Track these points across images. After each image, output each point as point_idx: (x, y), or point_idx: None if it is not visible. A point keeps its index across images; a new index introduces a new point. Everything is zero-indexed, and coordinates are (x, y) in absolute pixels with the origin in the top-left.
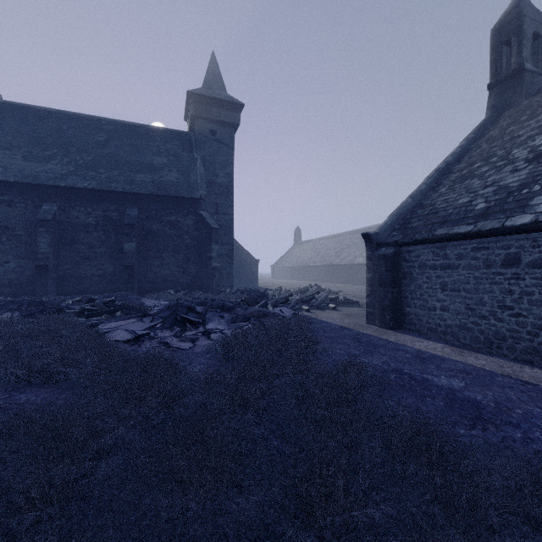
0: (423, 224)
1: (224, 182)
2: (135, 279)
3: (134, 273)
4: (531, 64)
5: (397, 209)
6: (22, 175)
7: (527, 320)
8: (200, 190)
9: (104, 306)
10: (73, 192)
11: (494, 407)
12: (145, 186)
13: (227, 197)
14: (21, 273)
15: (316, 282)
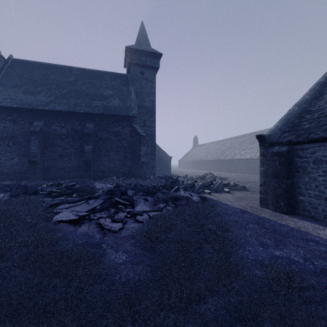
0: (315, 126)
1: (149, 106)
2: (92, 170)
3: (90, 165)
4: None
5: (285, 115)
6: (22, 103)
7: None
8: (133, 111)
9: (65, 190)
10: (53, 113)
11: None
12: (98, 109)
13: (151, 116)
14: (21, 166)
15: (208, 171)
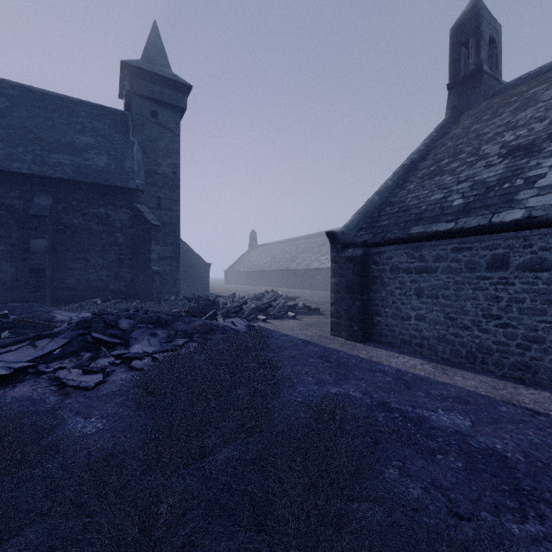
0: (394, 222)
1: (168, 173)
2: (48, 286)
3: (44, 278)
4: (487, 67)
5: (364, 206)
6: None
7: (516, 331)
8: (136, 180)
9: None
10: None
11: (527, 463)
12: (62, 169)
13: (172, 191)
14: None
15: (272, 287)
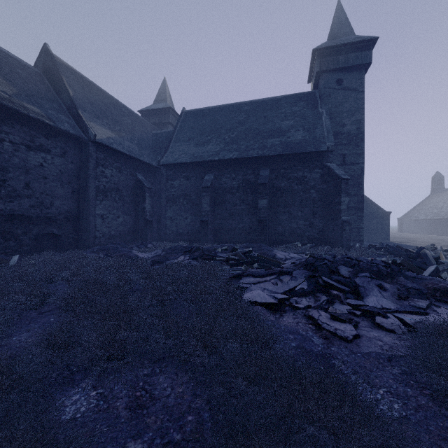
0: None
1: (352, 130)
2: (267, 232)
3: (266, 226)
4: None
5: None
6: (194, 157)
7: None
8: (327, 142)
9: (244, 257)
10: (223, 163)
11: None
12: (274, 149)
13: (355, 146)
14: (193, 226)
15: None
